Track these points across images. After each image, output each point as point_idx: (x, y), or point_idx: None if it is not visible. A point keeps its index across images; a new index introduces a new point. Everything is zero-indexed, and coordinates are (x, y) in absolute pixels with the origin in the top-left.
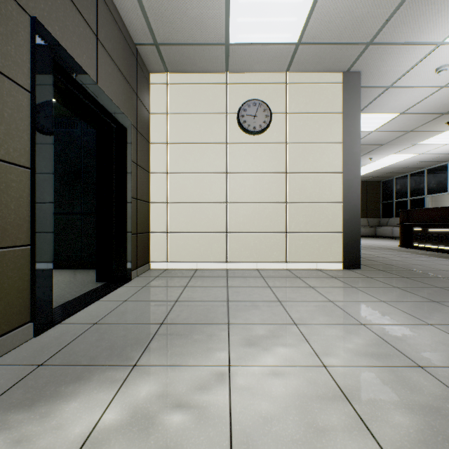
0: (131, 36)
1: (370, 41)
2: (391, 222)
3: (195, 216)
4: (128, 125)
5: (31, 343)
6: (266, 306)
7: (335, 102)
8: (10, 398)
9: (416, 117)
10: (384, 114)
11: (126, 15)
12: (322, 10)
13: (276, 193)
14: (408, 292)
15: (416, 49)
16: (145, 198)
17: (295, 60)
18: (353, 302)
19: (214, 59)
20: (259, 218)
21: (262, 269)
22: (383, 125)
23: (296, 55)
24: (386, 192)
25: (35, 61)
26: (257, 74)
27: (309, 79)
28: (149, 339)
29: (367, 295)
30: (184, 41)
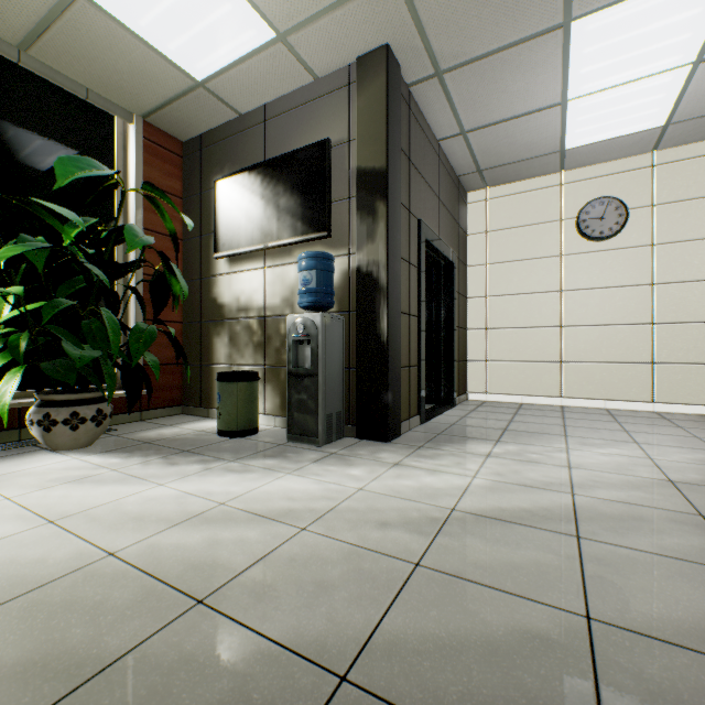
0: (455, 172)
1: None
2: None
3: (519, 343)
4: (454, 259)
5: (421, 427)
6: (607, 432)
7: None
8: (438, 440)
9: None
10: None
11: (455, 160)
12: (696, 93)
13: (635, 312)
14: None
15: None
16: (463, 325)
17: (665, 139)
18: None
19: (544, 165)
20: (608, 345)
21: (612, 408)
22: None
23: (665, 135)
24: None
25: (420, 247)
26: (606, 164)
27: (693, 152)
28: (500, 434)
29: None
30: (509, 162)
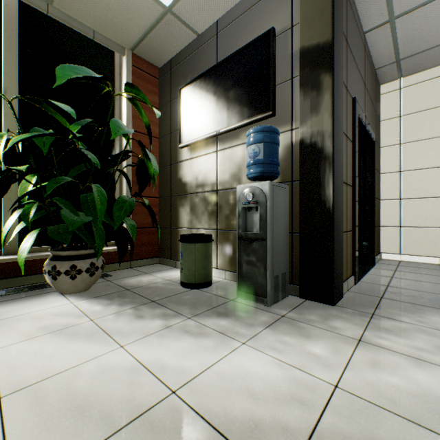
0: (374, 65)
1: None
2: None
3: (435, 211)
4: (374, 139)
5: (356, 287)
6: None
7: None
8: (386, 306)
9: None
10: None
11: (376, 52)
12: None
13: None
14: None
15: None
16: (378, 196)
17: None
18: None
19: None
20: None
21: None
22: None
23: None
24: None
25: (354, 123)
26: None
27: None
28: None
29: None
30: (431, 46)
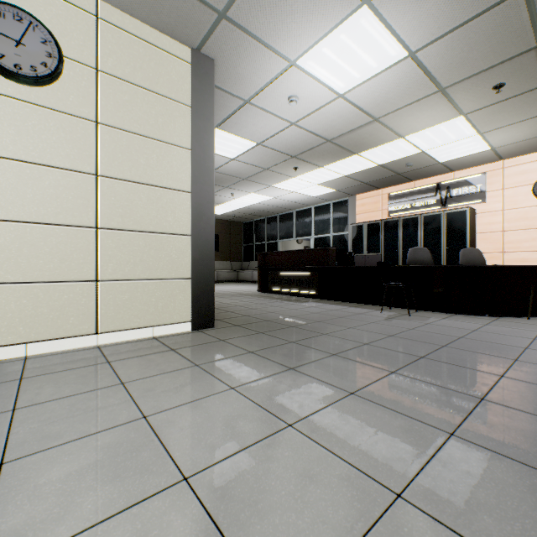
0: None
1: (223, 11)
2: (252, 265)
3: None
4: None
5: None
6: None
7: (182, 87)
8: None
9: (272, 153)
10: (243, 139)
11: None
12: None
13: (74, 208)
14: (264, 359)
15: (272, 58)
16: None
17: None
18: (187, 406)
19: None
20: (33, 254)
21: (39, 354)
22: (243, 153)
23: None
24: (248, 234)
25: None
26: None
27: (141, 32)
28: None
29: (212, 380)
30: None
